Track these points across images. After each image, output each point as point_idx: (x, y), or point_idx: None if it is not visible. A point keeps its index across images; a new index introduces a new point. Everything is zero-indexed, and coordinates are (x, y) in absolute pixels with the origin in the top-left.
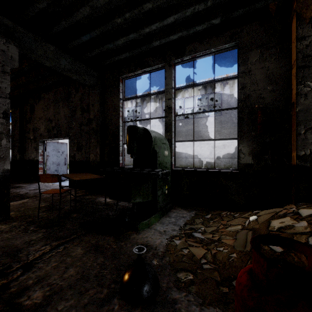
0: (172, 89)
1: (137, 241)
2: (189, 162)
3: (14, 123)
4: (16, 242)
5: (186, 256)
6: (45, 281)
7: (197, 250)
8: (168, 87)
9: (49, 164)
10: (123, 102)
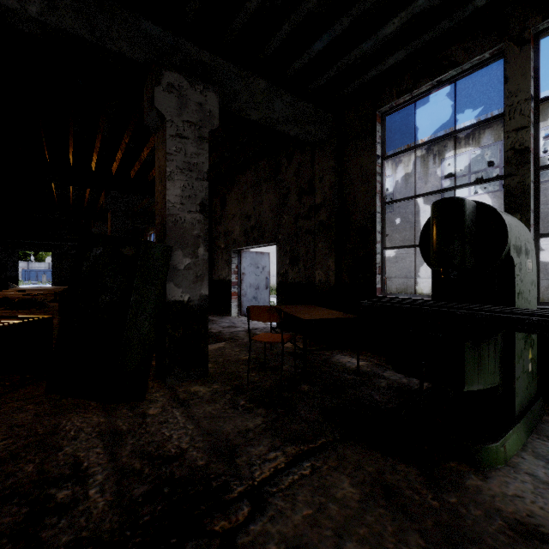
0: (530, 102)
1: (495, 503)
2: None
3: None
4: (225, 427)
5: None
6: None
7: None
8: (516, 98)
9: (246, 287)
10: (382, 162)
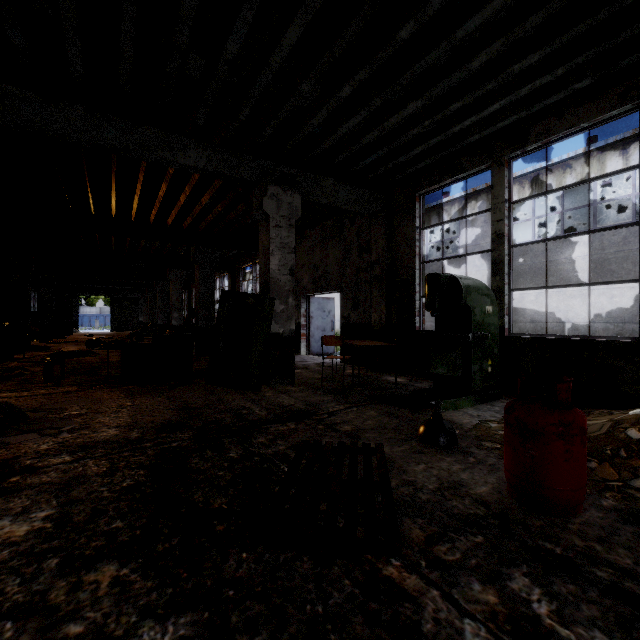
0: (504, 204)
1: None
2: (578, 332)
3: None
4: (312, 399)
5: (500, 435)
6: (349, 423)
7: None
8: (497, 200)
9: (313, 329)
10: (420, 231)
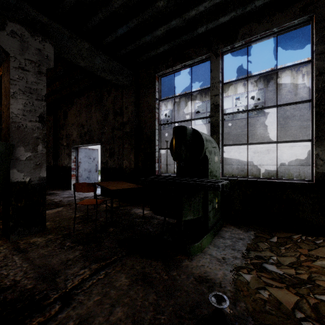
0: (219, 84)
1: (192, 270)
2: (226, 169)
3: (48, 129)
4: (52, 261)
5: (269, 302)
6: None
7: (281, 293)
8: (214, 80)
9: (81, 171)
10: (159, 102)
